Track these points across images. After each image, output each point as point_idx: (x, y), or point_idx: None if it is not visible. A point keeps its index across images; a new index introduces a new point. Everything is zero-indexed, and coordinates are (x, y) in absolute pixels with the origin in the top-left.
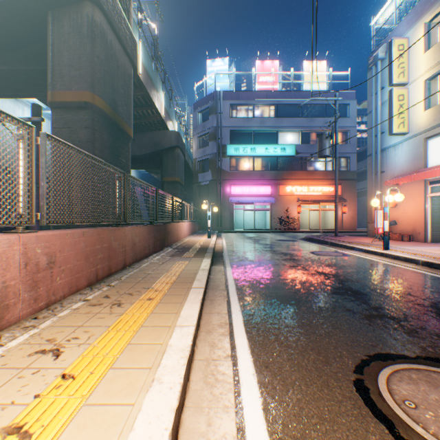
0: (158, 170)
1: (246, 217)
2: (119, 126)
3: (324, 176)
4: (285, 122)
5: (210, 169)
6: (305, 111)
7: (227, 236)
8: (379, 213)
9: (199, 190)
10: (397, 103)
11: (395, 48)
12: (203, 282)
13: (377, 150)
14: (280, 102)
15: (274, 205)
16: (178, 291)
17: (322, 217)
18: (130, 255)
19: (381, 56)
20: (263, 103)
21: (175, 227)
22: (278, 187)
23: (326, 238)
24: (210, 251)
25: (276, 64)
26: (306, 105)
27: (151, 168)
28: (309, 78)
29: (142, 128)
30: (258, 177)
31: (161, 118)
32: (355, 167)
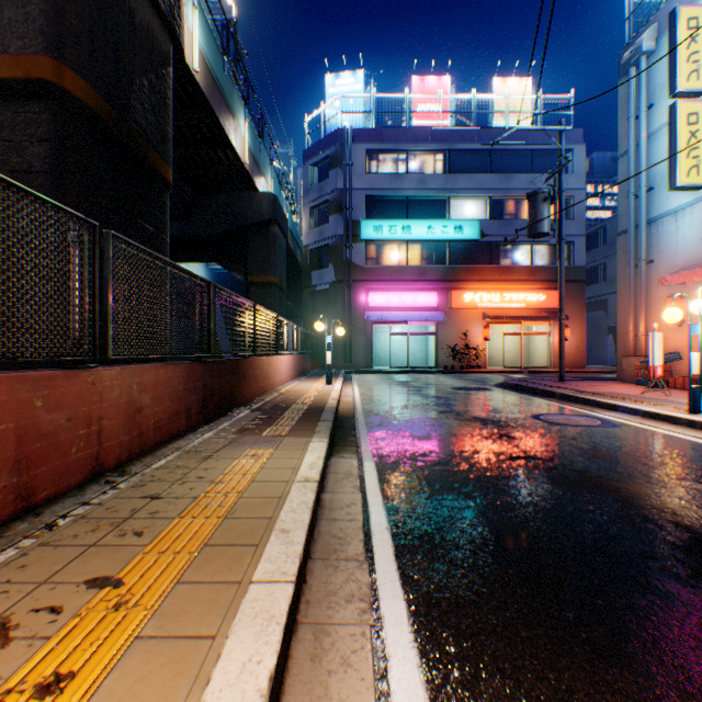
0: (243, 265)
1: (394, 346)
2: (135, 153)
3: (529, 275)
4: (462, 182)
5: (331, 263)
6: (496, 162)
7: (362, 379)
8: (657, 338)
9: (313, 299)
10: (685, 129)
11: (682, 24)
12: (296, 544)
13: (639, 222)
14: (453, 146)
15: (443, 325)
16: (194, 613)
17: (523, 346)
18: (119, 440)
19: (647, 46)
20: (424, 148)
21: (261, 366)
22: (449, 294)
23: (547, 386)
24: (327, 416)
25: (446, 82)
26: (498, 152)
27: (228, 259)
28: (503, 106)
29: (210, 187)
30: (415, 276)
31: (242, 167)
32: (582, 259)
